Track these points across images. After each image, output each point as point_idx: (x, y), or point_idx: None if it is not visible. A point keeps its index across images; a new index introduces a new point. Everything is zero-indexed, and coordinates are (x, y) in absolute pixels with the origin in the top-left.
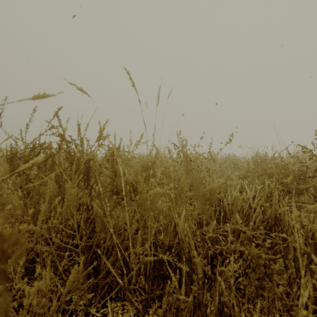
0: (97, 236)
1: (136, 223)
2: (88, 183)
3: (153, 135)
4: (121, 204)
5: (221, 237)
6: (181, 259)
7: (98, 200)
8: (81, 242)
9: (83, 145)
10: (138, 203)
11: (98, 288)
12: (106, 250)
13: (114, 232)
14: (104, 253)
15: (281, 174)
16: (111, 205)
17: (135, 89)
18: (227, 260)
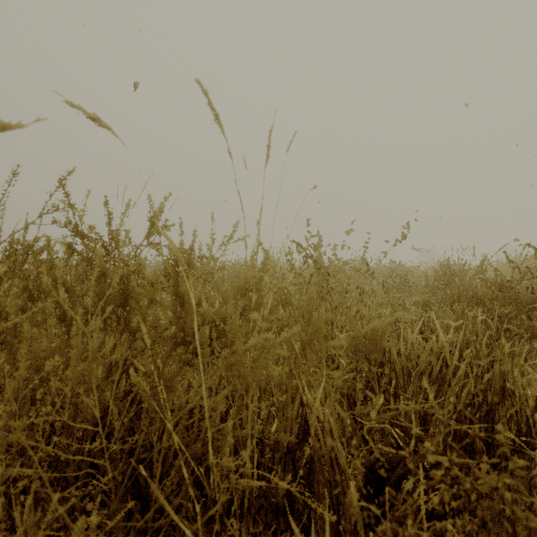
0: (143, 430)
1: (222, 406)
2: (125, 322)
3: (258, 224)
4: (192, 366)
5: (393, 428)
6: (315, 477)
7: (148, 355)
8: (110, 445)
9: (122, 245)
10: (226, 364)
11: (146, 534)
12: (165, 454)
13: (181, 417)
14: (159, 463)
15: (495, 298)
16: (174, 364)
17: (221, 129)
18: (409, 482)
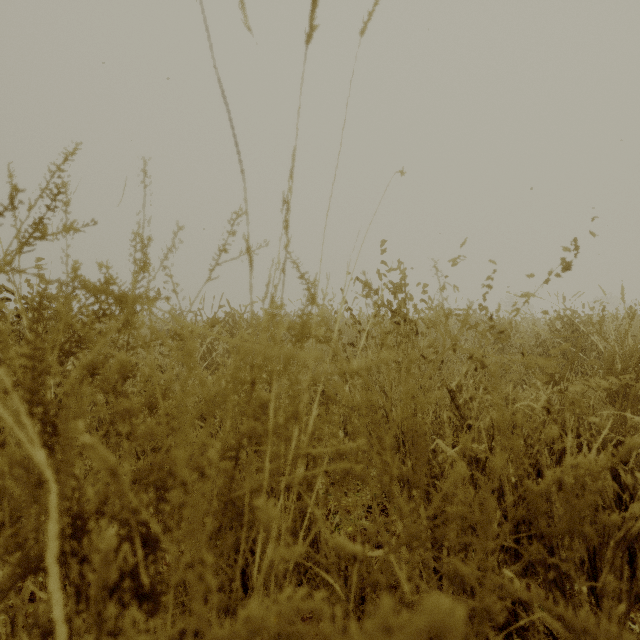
0: None
1: None
2: None
3: (286, 209)
4: None
5: None
6: None
7: None
8: None
9: None
10: None
11: None
12: None
13: None
14: None
15: None
16: None
17: None
18: None
